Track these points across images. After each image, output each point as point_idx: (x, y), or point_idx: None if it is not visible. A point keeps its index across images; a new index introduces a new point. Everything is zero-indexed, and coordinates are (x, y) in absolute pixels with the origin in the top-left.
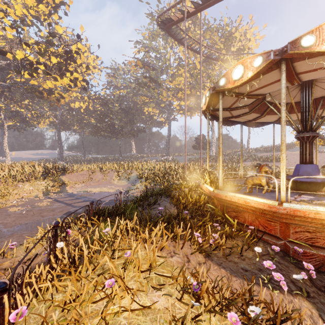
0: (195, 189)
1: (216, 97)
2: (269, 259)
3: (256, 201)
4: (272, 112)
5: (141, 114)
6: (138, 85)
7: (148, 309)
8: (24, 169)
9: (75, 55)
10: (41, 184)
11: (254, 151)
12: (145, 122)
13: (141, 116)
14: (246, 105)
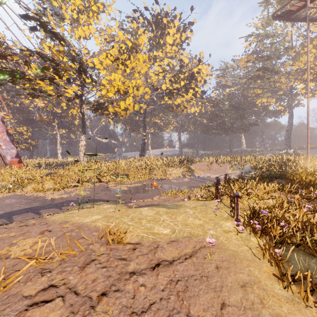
0: (312, 174)
1: None
2: None
3: None
4: None
5: (252, 107)
6: (250, 79)
7: (267, 202)
8: (168, 160)
9: (196, 75)
10: (180, 169)
11: None
12: (257, 114)
13: (252, 108)
14: None
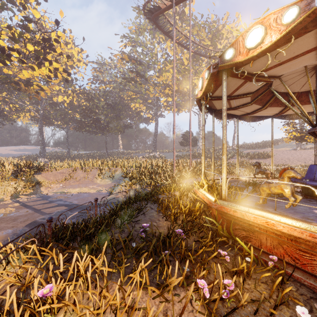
0: (187, 194)
1: (216, 80)
2: None
3: (286, 223)
4: (275, 104)
5: (128, 110)
6: (125, 79)
7: None
8: None
9: (55, 43)
10: (9, 185)
11: (240, 148)
12: (132, 118)
13: (128, 111)
14: (249, 93)
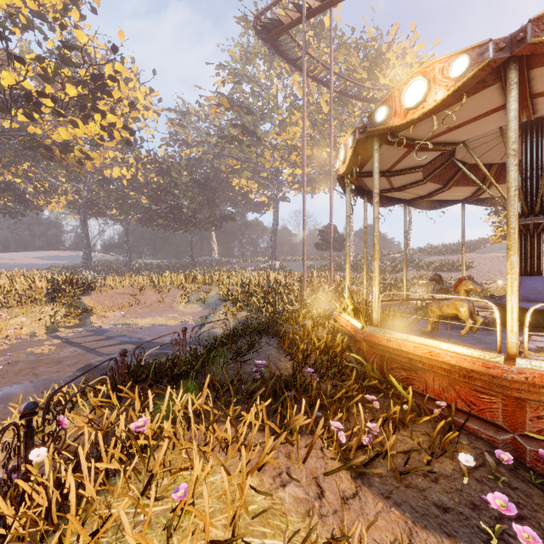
0: (324, 322)
1: (366, 149)
2: (489, 479)
3: (455, 352)
4: (464, 182)
5: (228, 190)
6: (223, 138)
7: None
8: (13, 284)
9: (110, 83)
10: (43, 311)
11: (418, 253)
12: (235, 204)
13: (228, 192)
14: (419, 166)
